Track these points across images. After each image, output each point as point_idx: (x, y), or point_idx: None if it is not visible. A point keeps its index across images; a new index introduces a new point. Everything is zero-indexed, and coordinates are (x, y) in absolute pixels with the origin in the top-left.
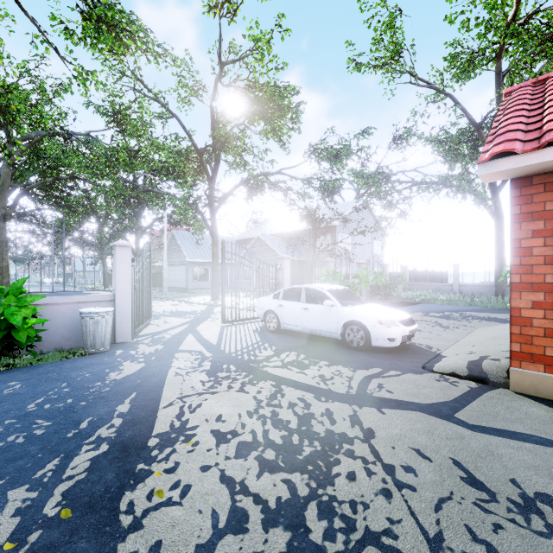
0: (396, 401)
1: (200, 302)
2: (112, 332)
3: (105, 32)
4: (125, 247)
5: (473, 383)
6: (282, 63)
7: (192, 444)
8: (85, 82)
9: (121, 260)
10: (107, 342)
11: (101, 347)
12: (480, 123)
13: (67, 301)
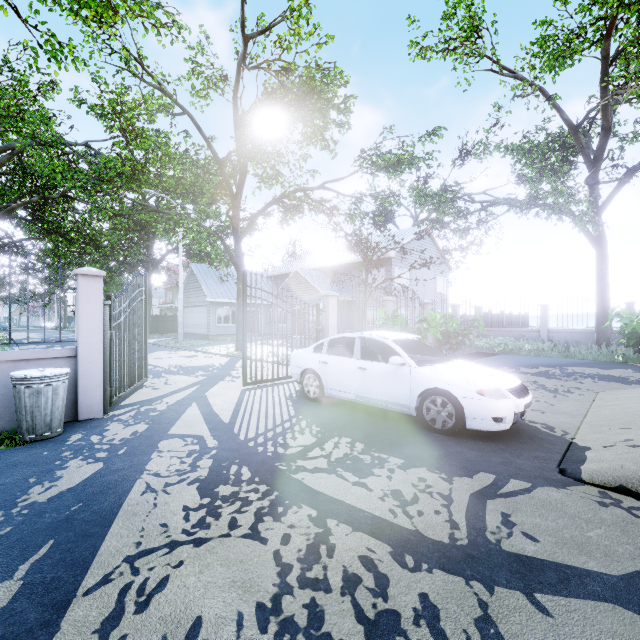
0: (553, 567)
1: (221, 353)
2: (73, 403)
3: None
4: (94, 277)
5: None
6: (326, 36)
7: None
8: (56, 54)
9: (87, 296)
10: (57, 423)
11: (45, 431)
12: (579, 124)
13: None
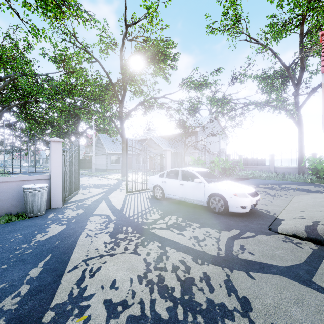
0: (259, 263)
1: (113, 178)
2: (48, 200)
3: (50, 2)
4: (58, 142)
5: (313, 244)
6: (165, 25)
7: (83, 320)
8: (36, 35)
9: (54, 151)
10: (42, 208)
11: (38, 212)
12: (289, 66)
13: (15, 180)
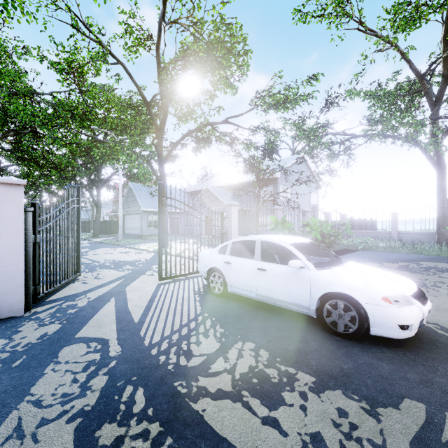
0: None
1: (148, 250)
2: None
3: None
4: (14, 186)
5: None
6: None
7: None
8: (5, 5)
9: (6, 203)
10: None
11: None
12: (424, 73)
13: None
